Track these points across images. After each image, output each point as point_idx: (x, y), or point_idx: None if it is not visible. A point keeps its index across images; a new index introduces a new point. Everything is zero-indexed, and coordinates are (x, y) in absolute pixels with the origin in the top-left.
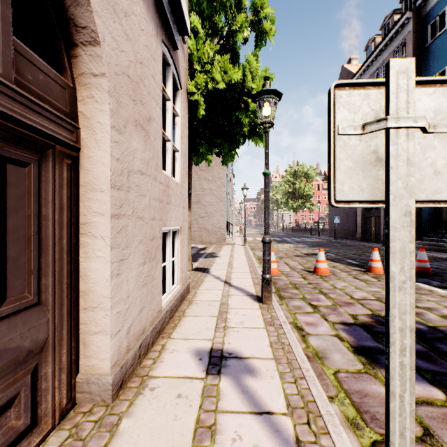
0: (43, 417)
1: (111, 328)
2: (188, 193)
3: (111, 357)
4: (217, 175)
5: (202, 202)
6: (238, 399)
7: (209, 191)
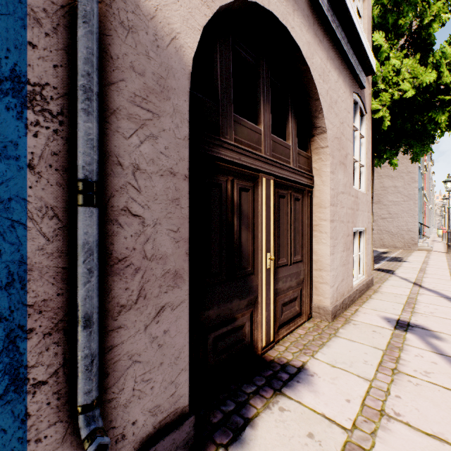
0: (302, 313)
1: (330, 282)
2: None
3: (330, 298)
4: (404, 170)
5: (382, 202)
6: (421, 344)
7: (393, 189)
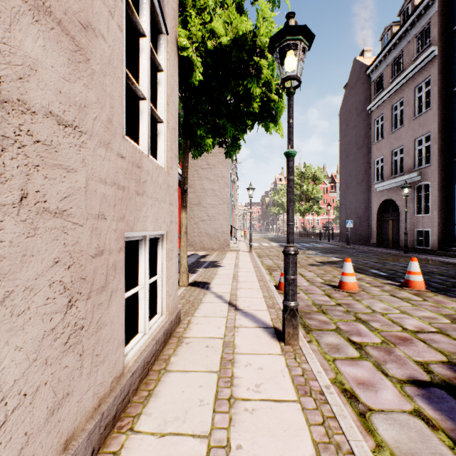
0: None
1: None
2: (183, 189)
3: None
4: (220, 174)
5: (203, 204)
6: None
7: (211, 192)
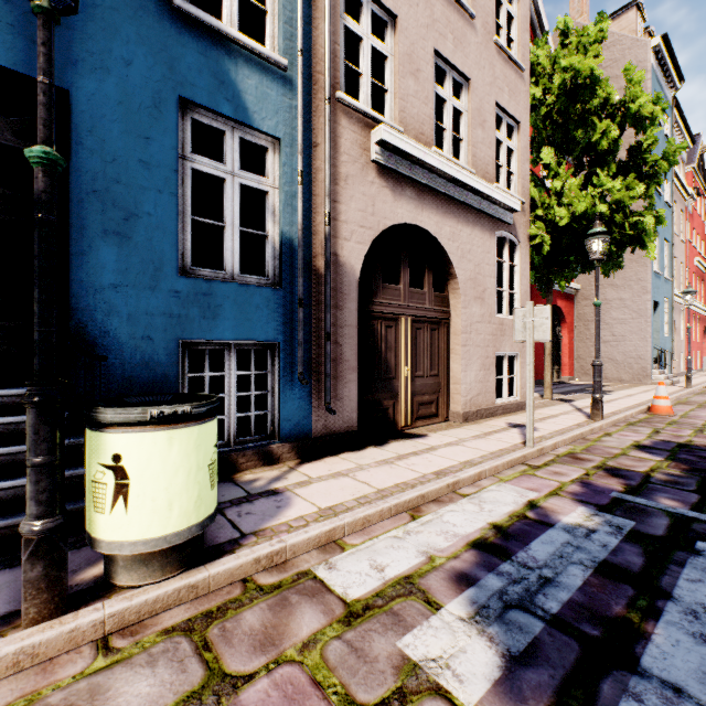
0: (439, 415)
1: (462, 393)
2: None
3: (462, 405)
4: (633, 277)
5: (604, 320)
6: (516, 432)
7: (618, 303)
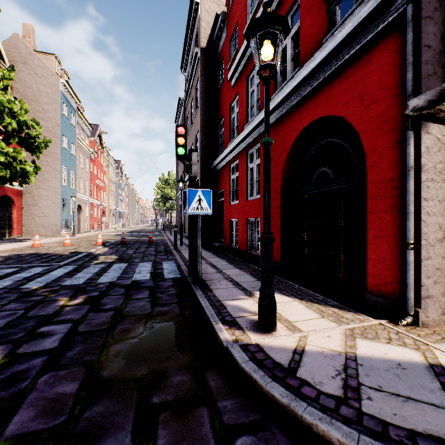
0: None
1: None
2: None
3: None
4: (53, 186)
5: (39, 206)
6: None
7: (46, 197)
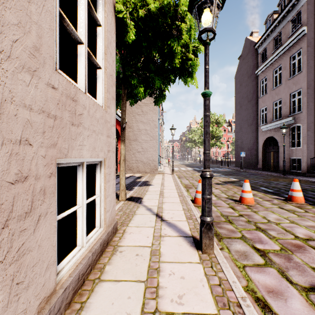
0: None
1: None
2: (122, 127)
3: None
4: (151, 118)
5: (138, 140)
6: None
7: (145, 131)
